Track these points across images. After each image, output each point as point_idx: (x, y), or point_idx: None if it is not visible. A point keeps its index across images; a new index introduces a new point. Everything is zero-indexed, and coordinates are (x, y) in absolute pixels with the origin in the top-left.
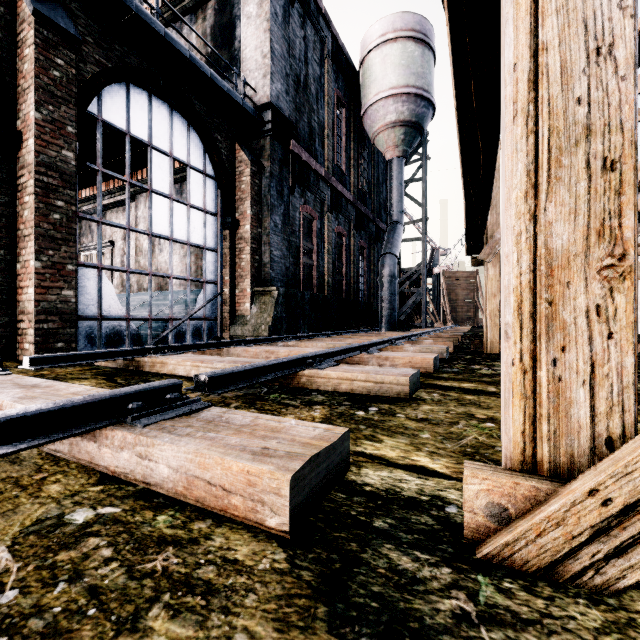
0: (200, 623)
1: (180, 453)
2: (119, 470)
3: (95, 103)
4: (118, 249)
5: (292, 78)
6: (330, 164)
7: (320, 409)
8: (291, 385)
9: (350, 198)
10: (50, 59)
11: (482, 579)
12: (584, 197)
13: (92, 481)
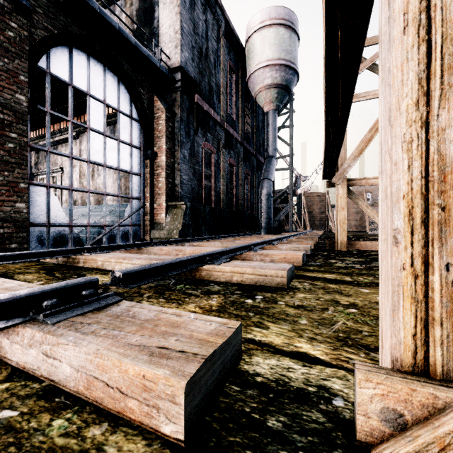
0: None
1: (81, 353)
2: (28, 366)
3: (44, 60)
4: (67, 174)
5: (196, 49)
6: (224, 113)
7: (216, 298)
8: (194, 277)
9: (238, 138)
10: (5, 22)
11: None
12: None
13: (1, 377)
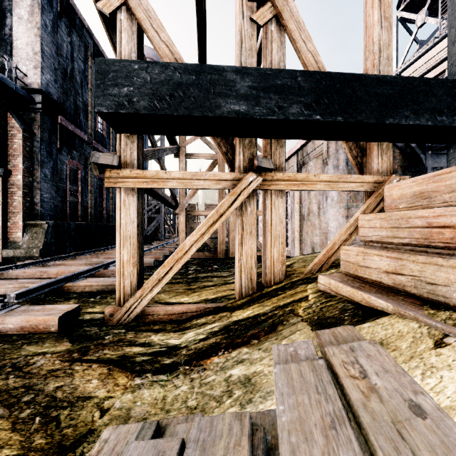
0: (37, 345)
1: (18, 319)
2: None
3: None
4: None
5: (60, 70)
6: (93, 131)
7: (74, 300)
8: (59, 291)
9: None
10: None
11: (104, 327)
12: (130, 250)
13: None
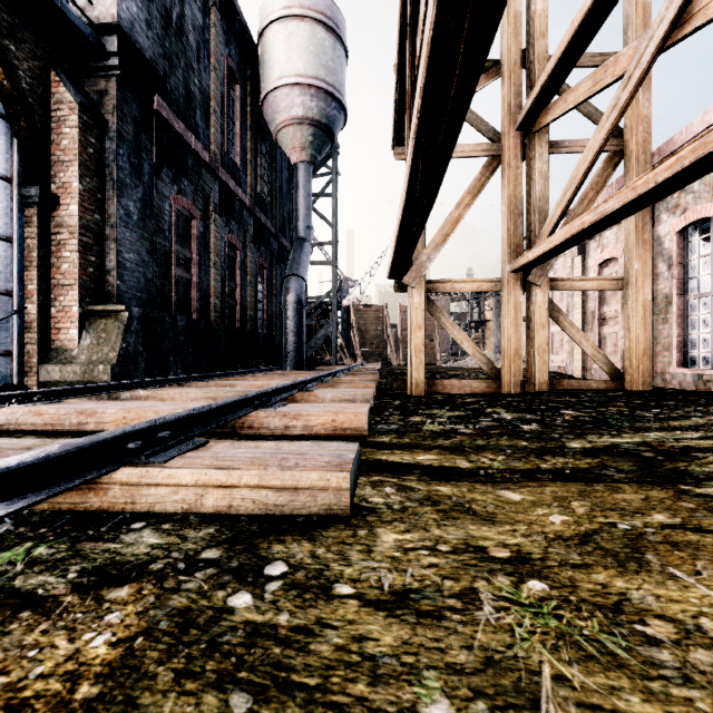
0: None
1: None
2: None
3: None
4: None
5: (158, 8)
6: (218, 150)
7: (124, 606)
8: (82, 507)
9: (246, 201)
10: None
11: None
12: None
13: None
